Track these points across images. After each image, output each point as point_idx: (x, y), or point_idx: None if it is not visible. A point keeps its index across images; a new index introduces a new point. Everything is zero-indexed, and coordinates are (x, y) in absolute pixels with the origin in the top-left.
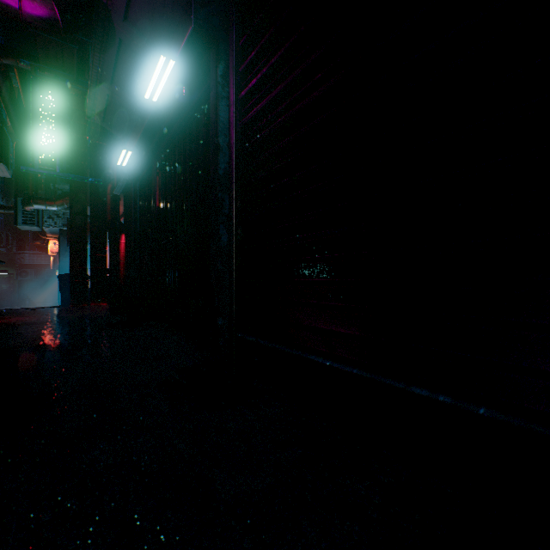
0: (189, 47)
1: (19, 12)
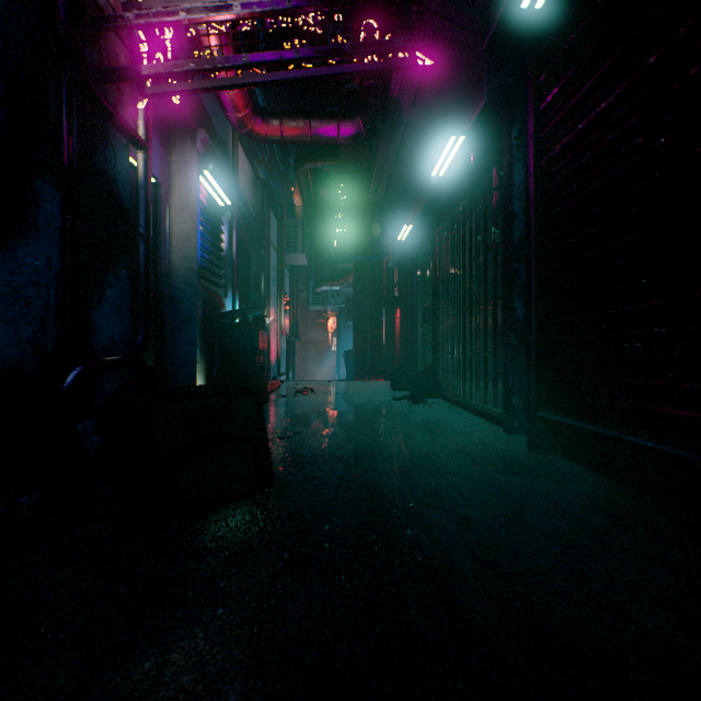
0: (479, 119)
1: (337, 139)
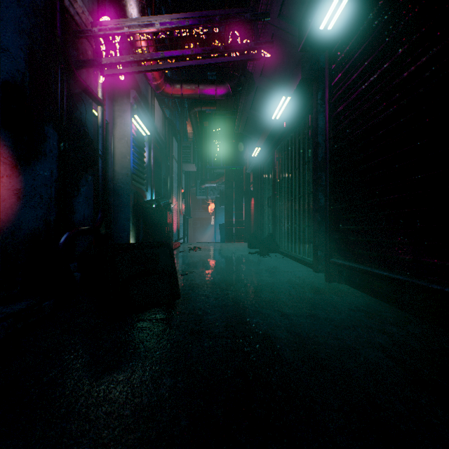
0: (299, 87)
1: (215, 96)
